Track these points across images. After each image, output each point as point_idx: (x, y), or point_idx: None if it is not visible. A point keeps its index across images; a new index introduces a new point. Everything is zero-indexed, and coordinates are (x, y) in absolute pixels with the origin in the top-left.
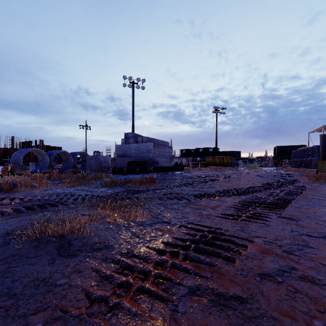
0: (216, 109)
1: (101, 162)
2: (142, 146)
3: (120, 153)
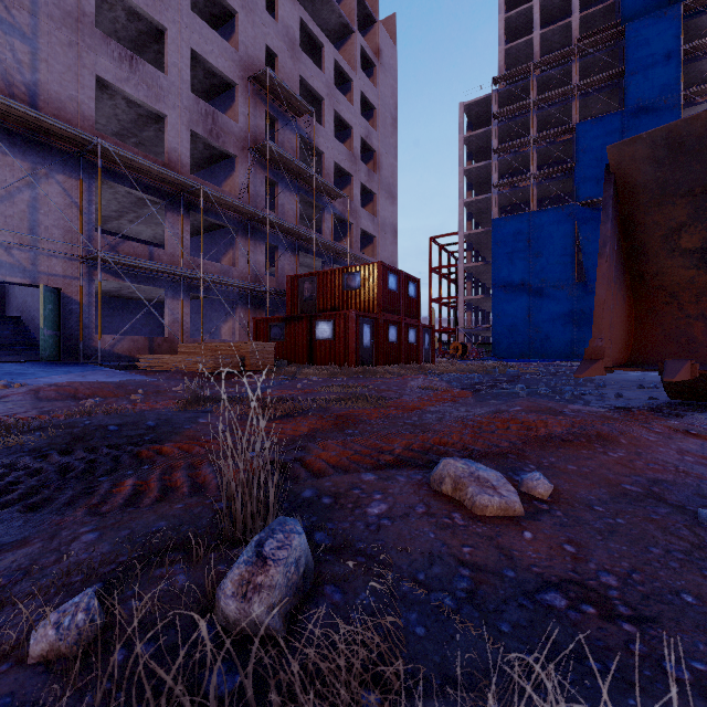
0: None
1: None
2: None
3: None
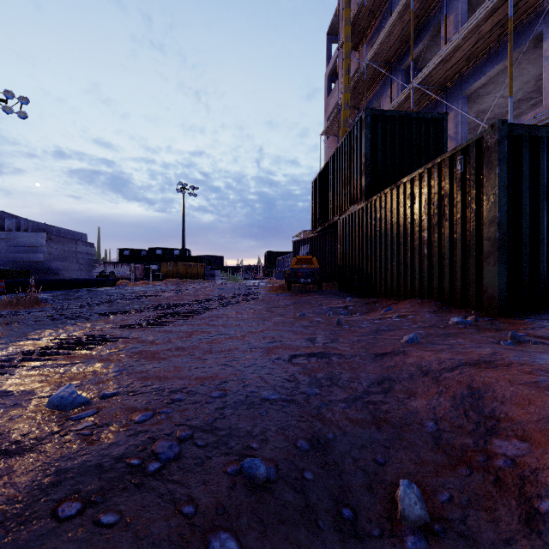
0: (183, 187)
1: None
2: (19, 239)
3: None
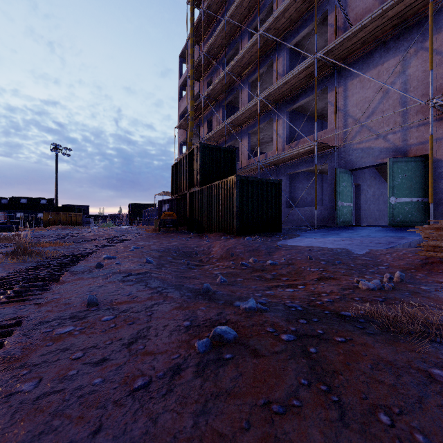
0: (56, 147)
1: None
2: None
3: None
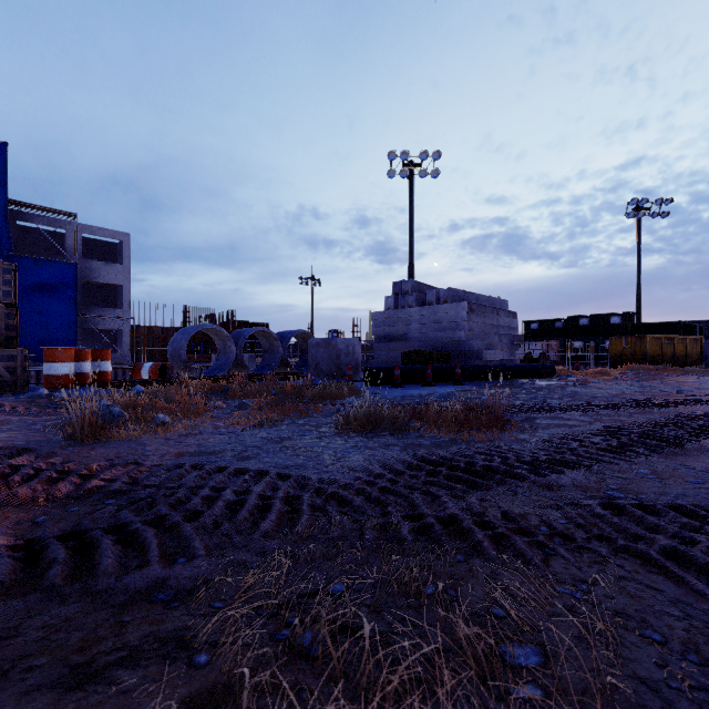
0: (638, 207)
1: (340, 354)
2: (438, 314)
3: (384, 331)
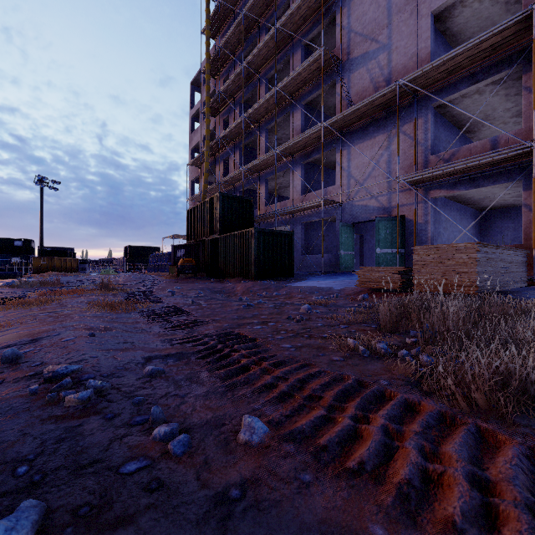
0: (42, 180)
1: None
2: None
3: None
